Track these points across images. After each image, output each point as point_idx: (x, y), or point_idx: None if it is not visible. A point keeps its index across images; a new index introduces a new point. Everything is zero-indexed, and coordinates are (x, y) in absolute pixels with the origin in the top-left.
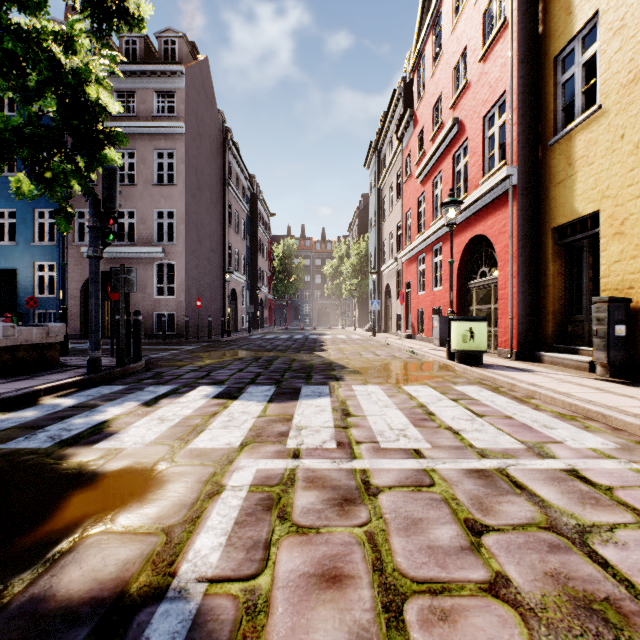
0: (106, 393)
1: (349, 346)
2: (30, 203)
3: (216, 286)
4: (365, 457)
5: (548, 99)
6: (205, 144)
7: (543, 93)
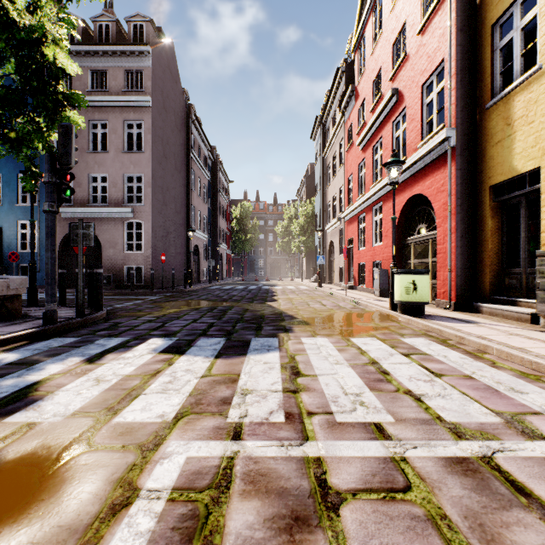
0: (54, 346)
1: (297, 296)
2: (14, 169)
3: (180, 243)
4: (319, 437)
5: (485, 64)
6: (170, 117)
7: (480, 59)
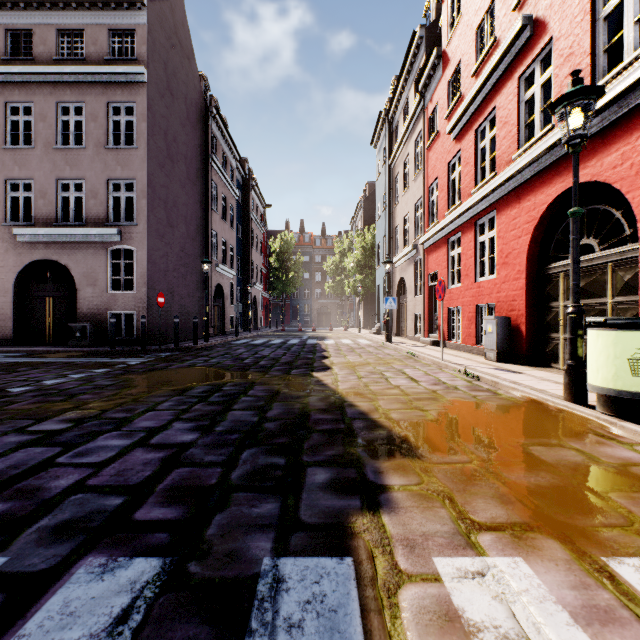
0: None
1: (361, 359)
2: None
3: (195, 280)
4: None
5: None
6: (179, 105)
7: None
